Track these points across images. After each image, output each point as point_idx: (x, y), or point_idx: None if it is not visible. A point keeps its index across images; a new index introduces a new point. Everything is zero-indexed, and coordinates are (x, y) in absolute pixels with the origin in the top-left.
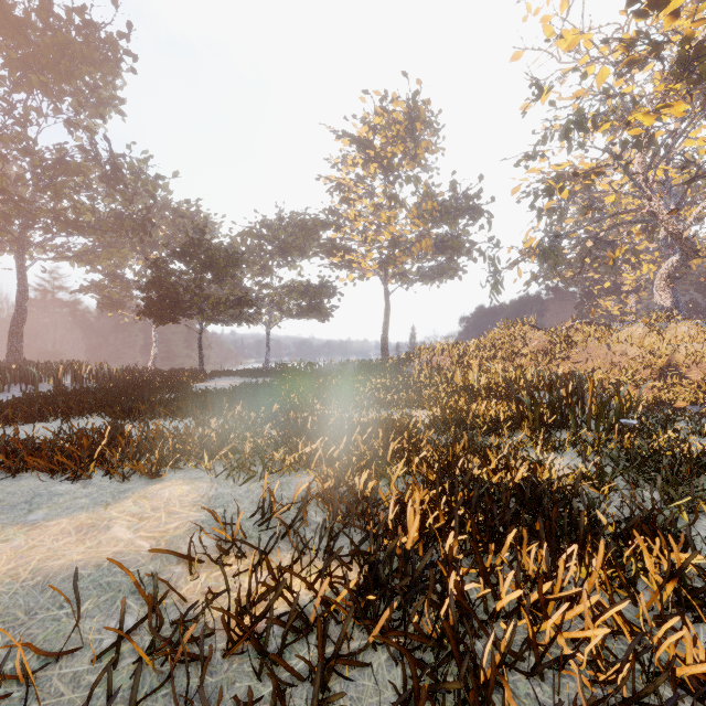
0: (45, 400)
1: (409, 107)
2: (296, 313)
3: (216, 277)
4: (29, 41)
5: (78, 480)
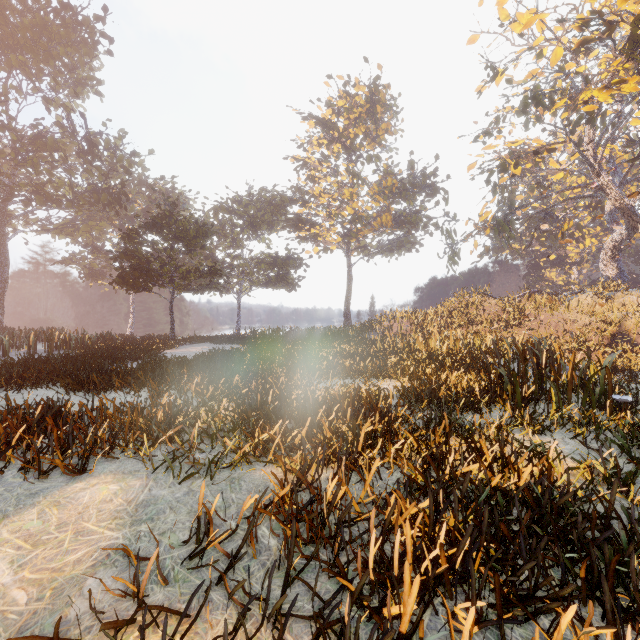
0: (0, 370)
1: (371, 91)
2: (265, 283)
3: (187, 247)
4: (7, 21)
5: None
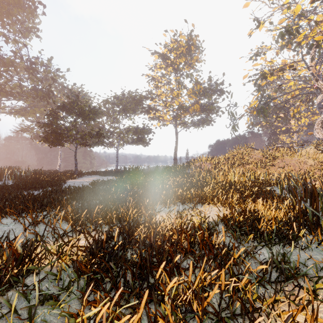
0: None
1: (188, 38)
2: (131, 142)
3: (84, 120)
4: None
5: None
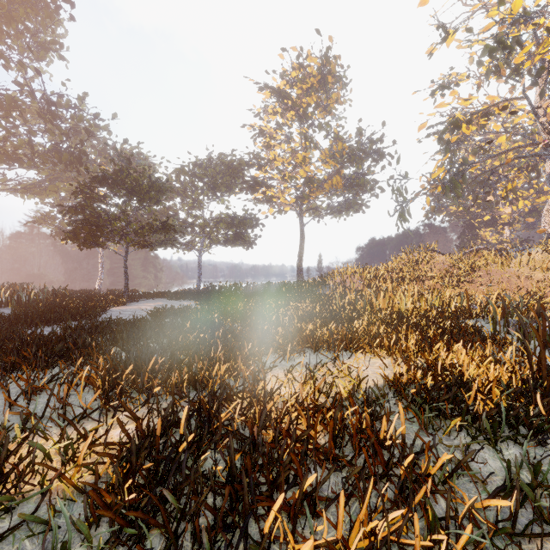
0: None
1: (322, 62)
2: (223, 241)
3: (140, 202)
4: None
5: None
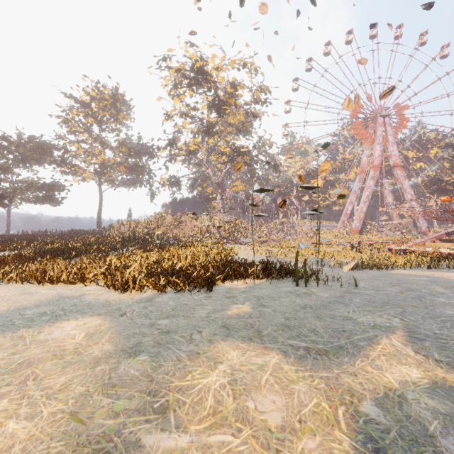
0: None
1: (113, 94)
2: (33, 200)
3: None
4: None
5: None
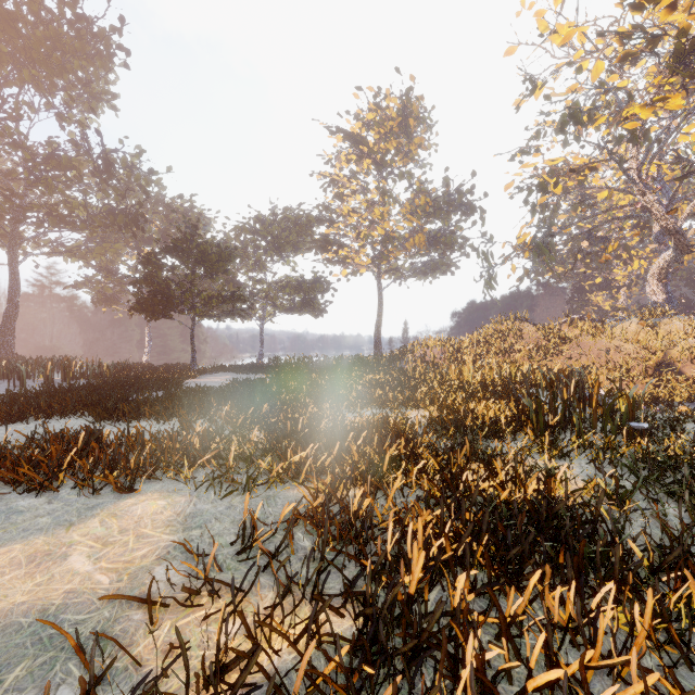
0: (27, 400)
1: (403, 103)
2: (289, 309)
3: (209, 272)
4: (20, 34)
5: (44, 493)
